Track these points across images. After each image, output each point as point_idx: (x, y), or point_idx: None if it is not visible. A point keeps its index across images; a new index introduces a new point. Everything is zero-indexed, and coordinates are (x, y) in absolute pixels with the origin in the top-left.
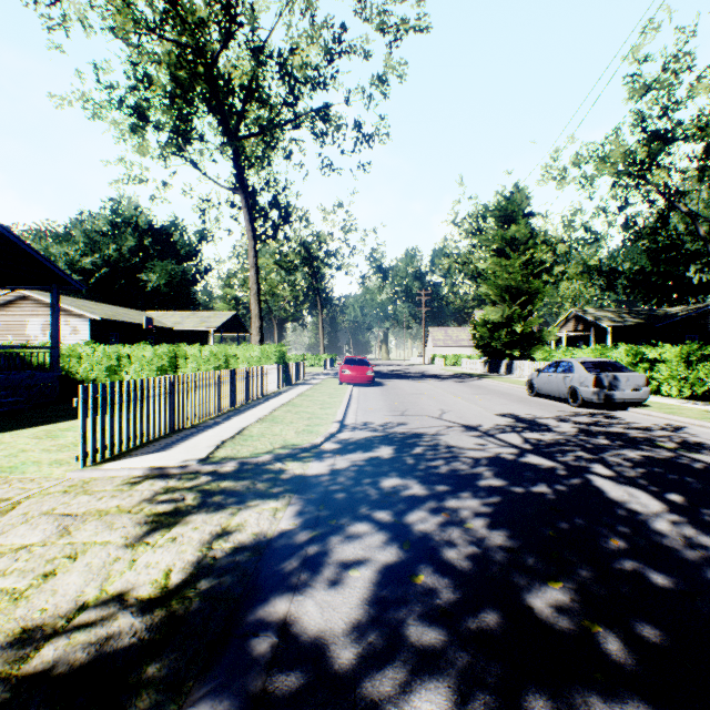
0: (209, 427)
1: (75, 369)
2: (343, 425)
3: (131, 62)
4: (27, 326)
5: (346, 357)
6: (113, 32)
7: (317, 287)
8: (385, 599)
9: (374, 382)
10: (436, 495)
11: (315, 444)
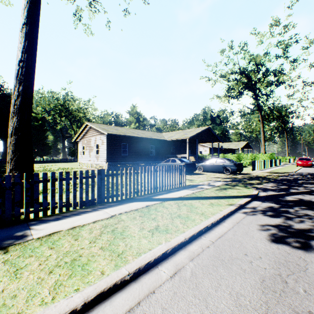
0: (264, 170)
1: None
2: (296, 172)
3: (229, 87)
4: None
5: (299, 157)
6: (223, 79)
7: (284, 127)
8: (299, 177)
9: (311, 166)
10: (311, 176)
11: (289, 172)
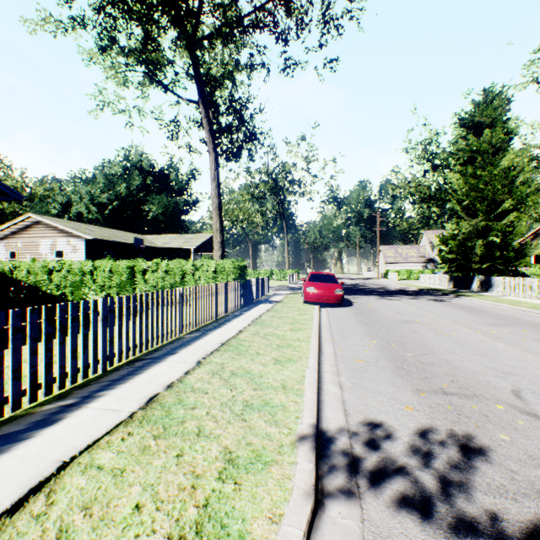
0: None
1: (45, 285)
2: (320, 440)
3: None
4: (40, 246)
5: (311, 273)
6: None
7: (283, 212)
8: None
9: (343, 301)
10: None
11: None
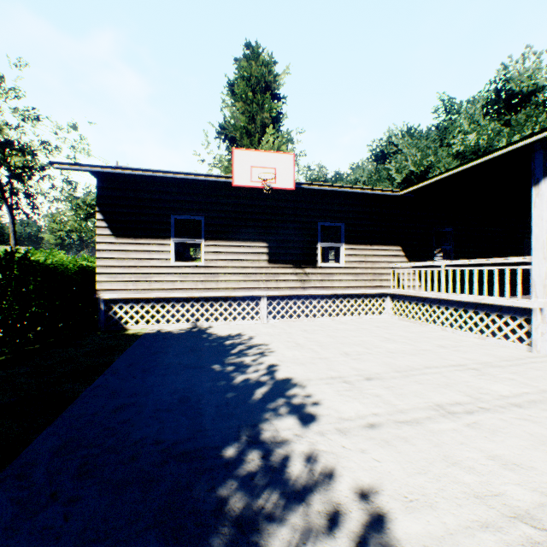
0: None
1: None
2: None
3: None
4: None
5: None
6: None
7: None
8: None
9: None
10: None
11: None
